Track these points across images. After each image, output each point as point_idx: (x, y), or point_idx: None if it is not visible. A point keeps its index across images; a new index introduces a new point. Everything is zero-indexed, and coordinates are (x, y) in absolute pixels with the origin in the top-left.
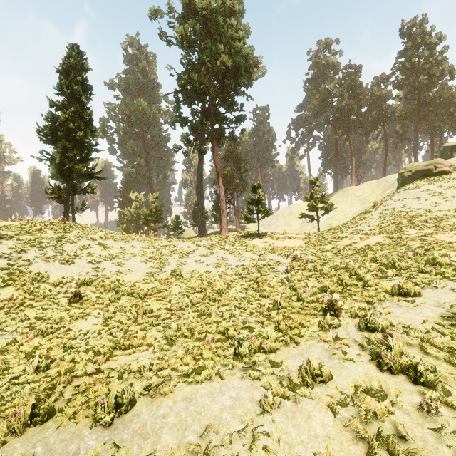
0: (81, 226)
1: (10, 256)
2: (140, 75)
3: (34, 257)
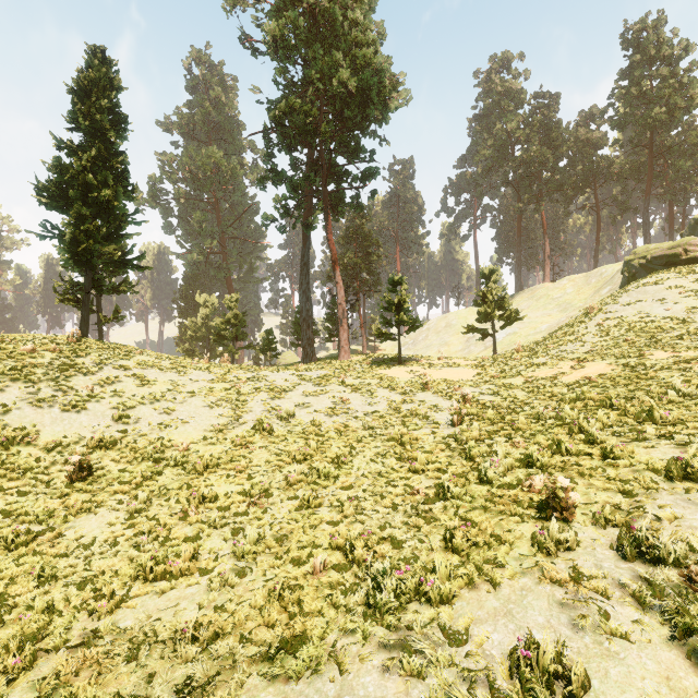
0: (106, 347)
1: None
2: (212, 110)
3: (16, 399)
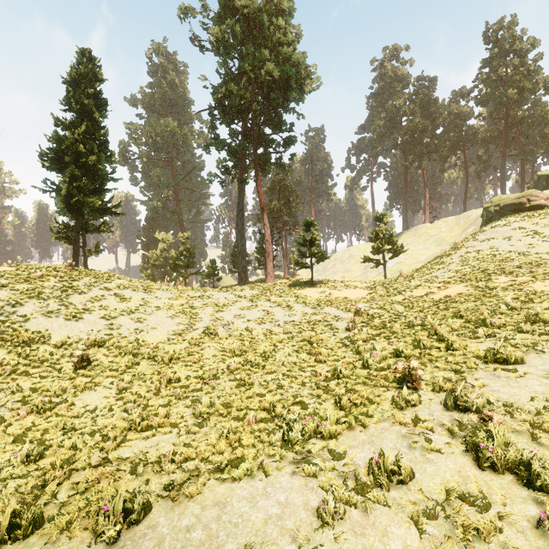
0: (93, 273)
1: (1, 311)
2: (168, 90)
3: (32, 311)
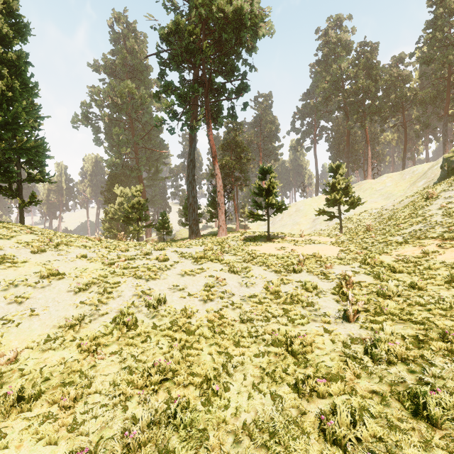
0: None
1: None
2: (128, 55)
3: None
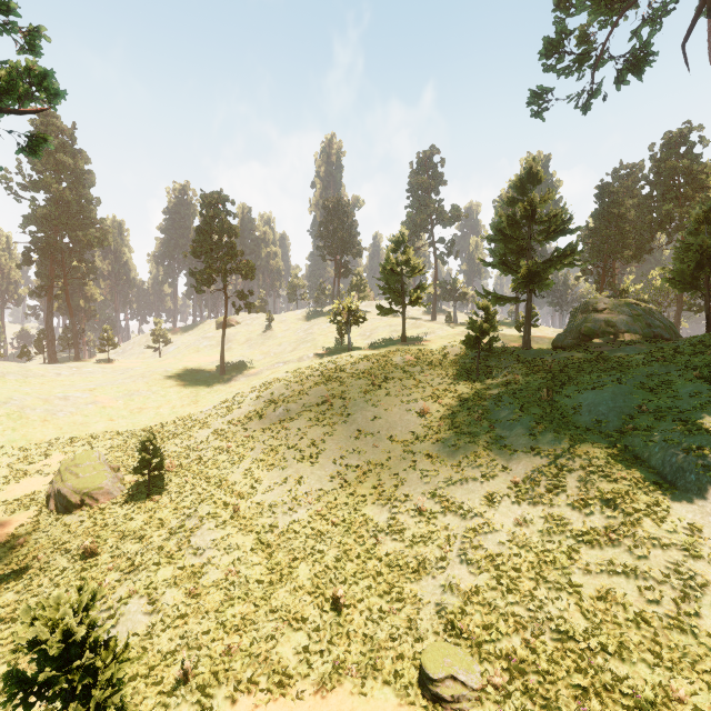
0: None
1: None
2: None
3: None
